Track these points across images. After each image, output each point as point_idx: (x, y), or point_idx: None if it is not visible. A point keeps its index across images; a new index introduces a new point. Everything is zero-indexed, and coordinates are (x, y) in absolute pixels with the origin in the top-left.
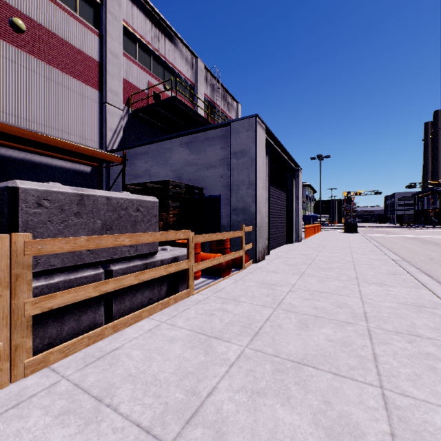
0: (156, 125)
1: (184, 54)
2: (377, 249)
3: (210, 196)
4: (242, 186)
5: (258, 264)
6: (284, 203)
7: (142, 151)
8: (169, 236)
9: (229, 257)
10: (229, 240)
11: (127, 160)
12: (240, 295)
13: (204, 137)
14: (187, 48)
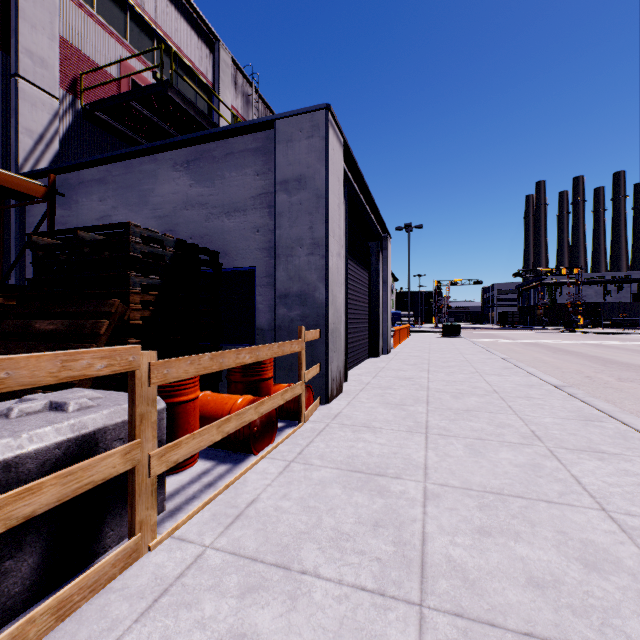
0: (138, 141)
1: (194, 27)
2: (510, 363)
3: (234, 268)
4: (298, 248)
5: (330, 405)
6: (366, 290)
7: (95, 178)
8: (19, 372)
9: (270, 404)
10: (271, 360)
11: (61, 194)
12: (301, 531)
13: (222, 151)
14: (201, 19)
